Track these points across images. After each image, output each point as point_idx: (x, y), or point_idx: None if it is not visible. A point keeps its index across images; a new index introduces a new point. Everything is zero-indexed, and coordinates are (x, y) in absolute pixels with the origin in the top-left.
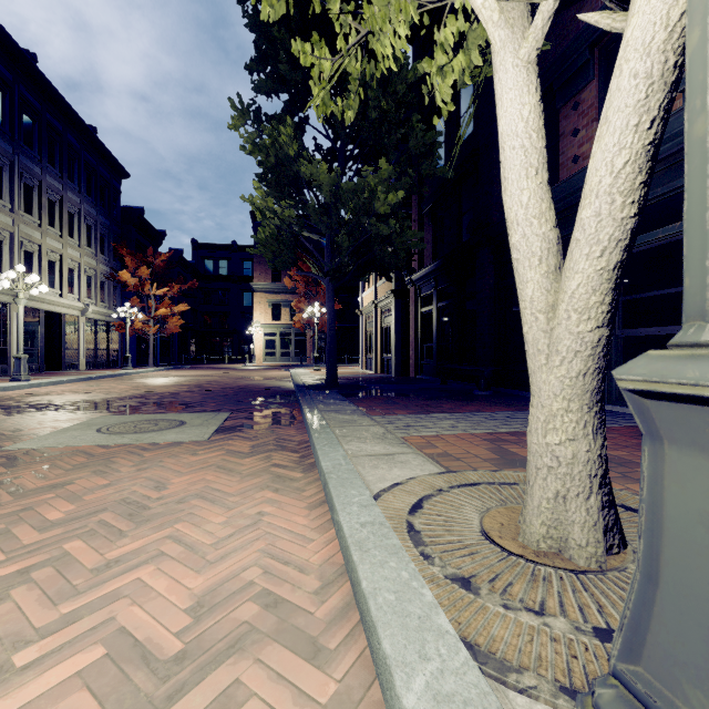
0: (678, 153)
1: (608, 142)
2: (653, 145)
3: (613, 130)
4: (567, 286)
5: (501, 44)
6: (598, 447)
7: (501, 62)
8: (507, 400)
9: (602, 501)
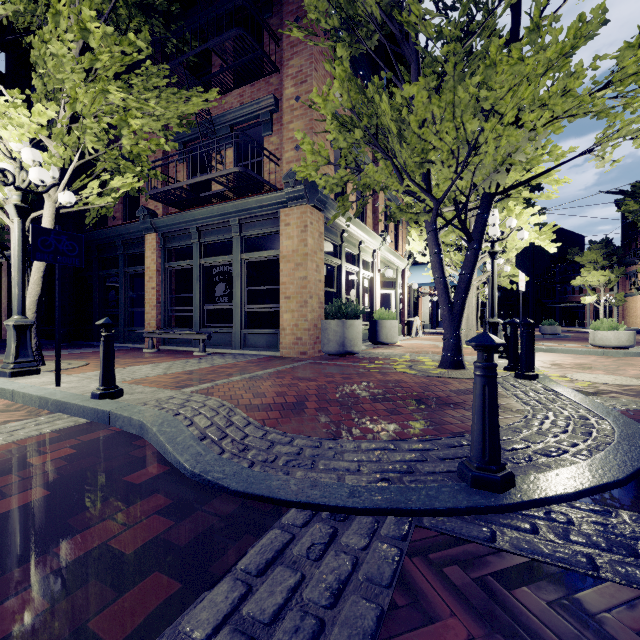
0: (144, 237)
1: (33, 273)
2: (43, 276)
3: (34, 271)
4: (26, 303)
5: (12, 228)
6: (35, 341)
7: (12, 233)
8: (73, 346)
9: (36, 354)
